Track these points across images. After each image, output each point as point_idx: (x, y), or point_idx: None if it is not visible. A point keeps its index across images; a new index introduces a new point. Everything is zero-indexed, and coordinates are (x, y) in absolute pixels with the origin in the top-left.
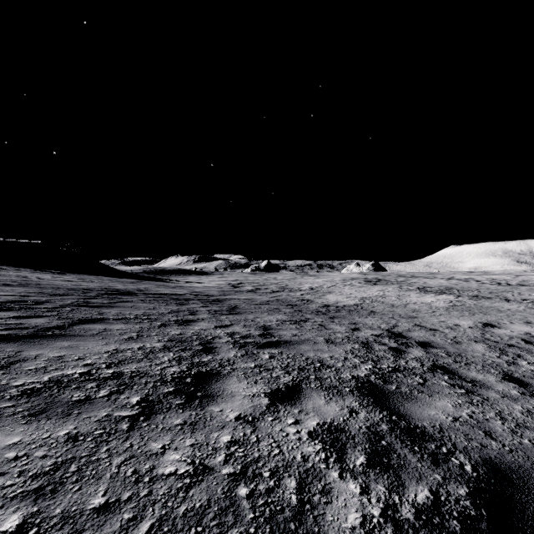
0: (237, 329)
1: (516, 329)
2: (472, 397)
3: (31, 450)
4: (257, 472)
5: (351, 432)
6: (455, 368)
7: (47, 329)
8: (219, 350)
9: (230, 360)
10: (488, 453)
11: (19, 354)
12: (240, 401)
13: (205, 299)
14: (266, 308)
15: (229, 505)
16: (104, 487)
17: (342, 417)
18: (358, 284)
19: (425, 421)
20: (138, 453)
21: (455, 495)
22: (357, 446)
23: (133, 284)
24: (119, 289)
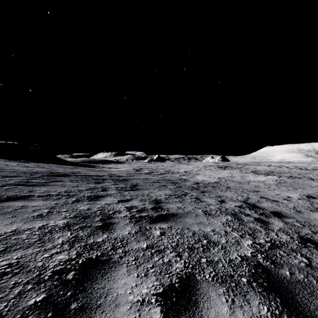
0: (135, 203)
1: None
2: None
3: None
4: None
5: None
6: None
7: None
8: (116, 226)
9: (124, 238)
10: None
11: None
12: None
13: (116, 179)
14: (157, 185)
15: None
16: None
17: None
18: (214, 169)
19: None
20: None
21: None
22: None
23: (71, 169)
24: (59, 172)
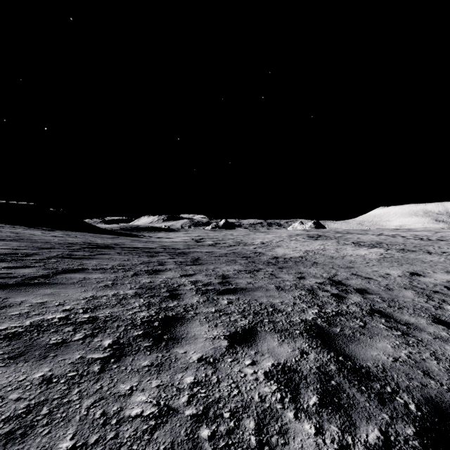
0: (199, 277)
1: (438, 278)
2: (408, 339)
3: (6, 392)
4: (218, 413)
5: (303, 372)
6: (390, 312)
7: (34, 278)
8: (184, 296)
9: (193, 305)
10: (429, 392)
11: (6, 300)
12: (202, 343)
13: (172, 252)
14: (224, 259)
15: (191, 447)
16: (73, 430)
17: (294, 358)
18: (302, 239)
19: (369, 362)
20: (107, 395)
21: (403, 434)
22: (309, 386)
23: (111, 239)
24: (99, 243)
